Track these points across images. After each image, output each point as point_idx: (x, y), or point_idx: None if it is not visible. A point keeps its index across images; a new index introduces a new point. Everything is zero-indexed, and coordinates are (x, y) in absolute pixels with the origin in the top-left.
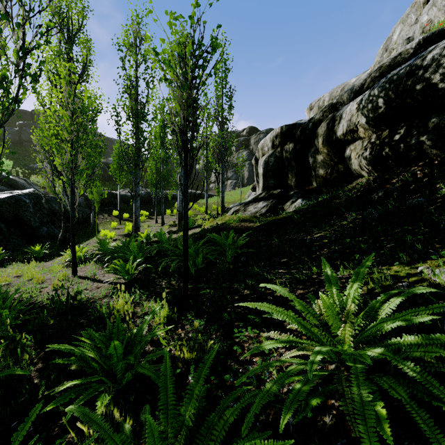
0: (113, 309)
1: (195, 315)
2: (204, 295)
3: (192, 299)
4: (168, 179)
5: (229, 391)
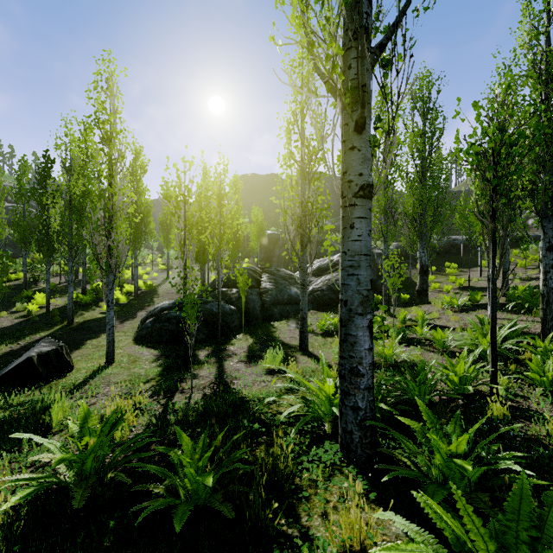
0: None
1: None
2: None
3: None
4: (513, 225)
5: None
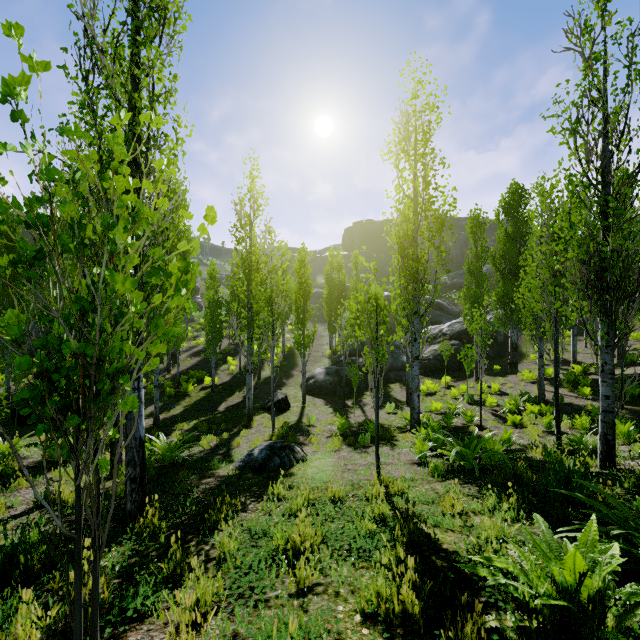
0: (583, 406)
1: (627, 413)
2: (632, 408)
3: (626, 408)
4: None
5: (634, 424)
